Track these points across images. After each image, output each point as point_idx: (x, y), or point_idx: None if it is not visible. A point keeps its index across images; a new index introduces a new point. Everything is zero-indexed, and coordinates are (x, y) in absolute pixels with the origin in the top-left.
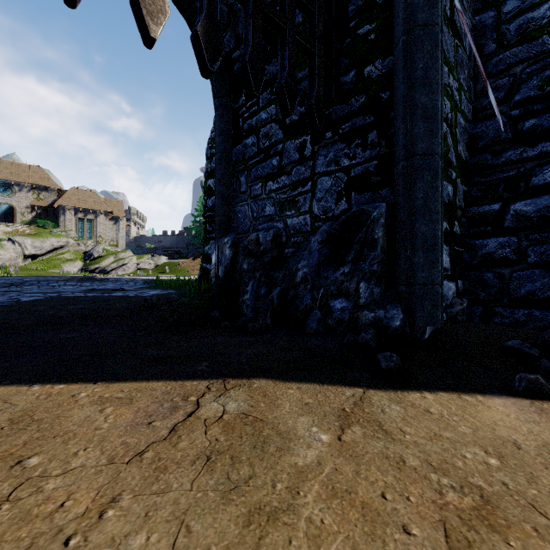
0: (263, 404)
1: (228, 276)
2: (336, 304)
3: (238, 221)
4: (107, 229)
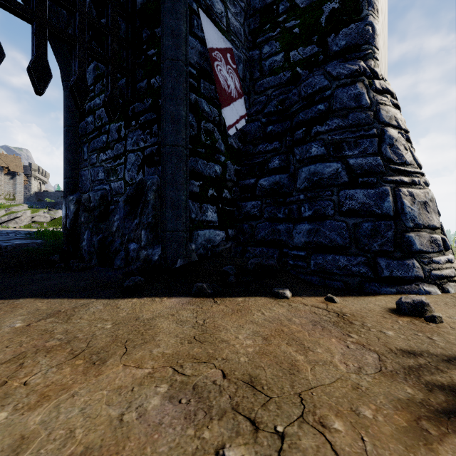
0: (3, 312)
1: (74, 227)
2: (131, 246)
3: (82, 182)
4: (2, 183)
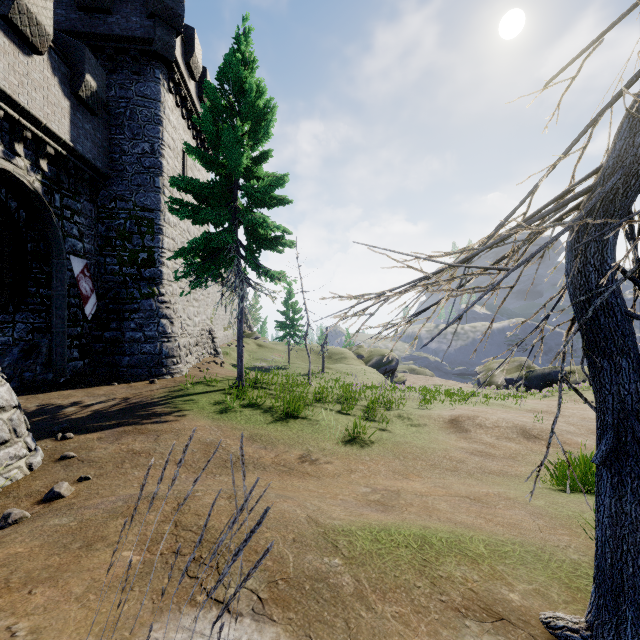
0: None
1: None
2: (27, 374)
3: None
4: None
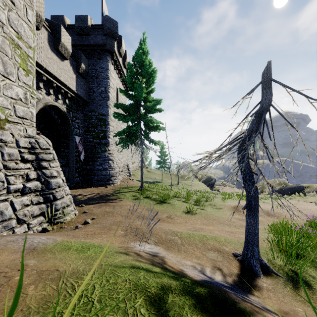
0: None
1: None
2: None
3: None
4: None
